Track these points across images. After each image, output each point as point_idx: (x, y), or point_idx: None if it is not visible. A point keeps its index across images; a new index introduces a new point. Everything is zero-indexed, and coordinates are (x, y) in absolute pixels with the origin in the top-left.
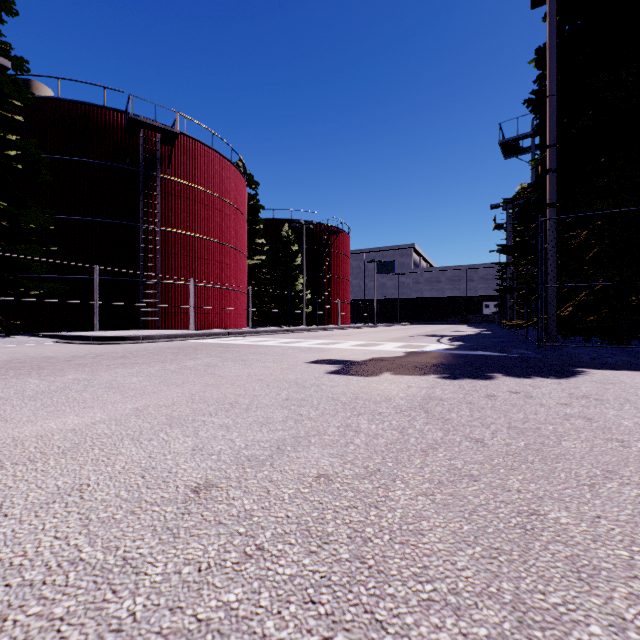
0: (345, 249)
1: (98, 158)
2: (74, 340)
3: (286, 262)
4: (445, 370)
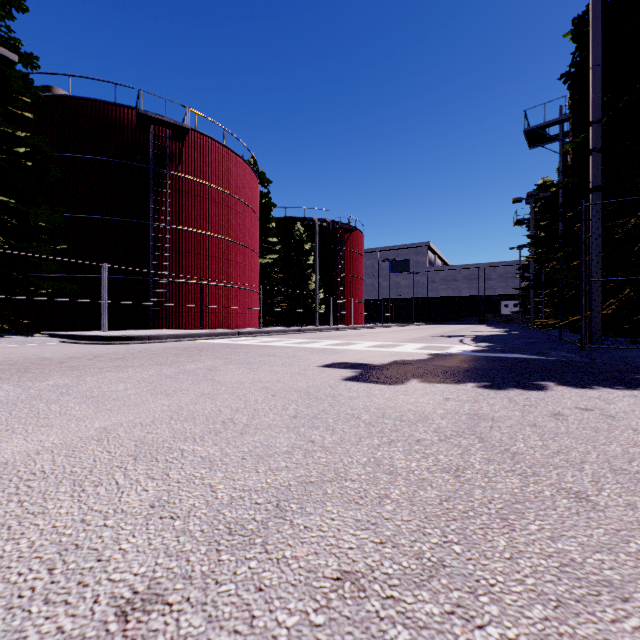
0: (359, 247)
1: (108, 155)
2: (80, 340)
3: (299, 261)
4: (482, 377)
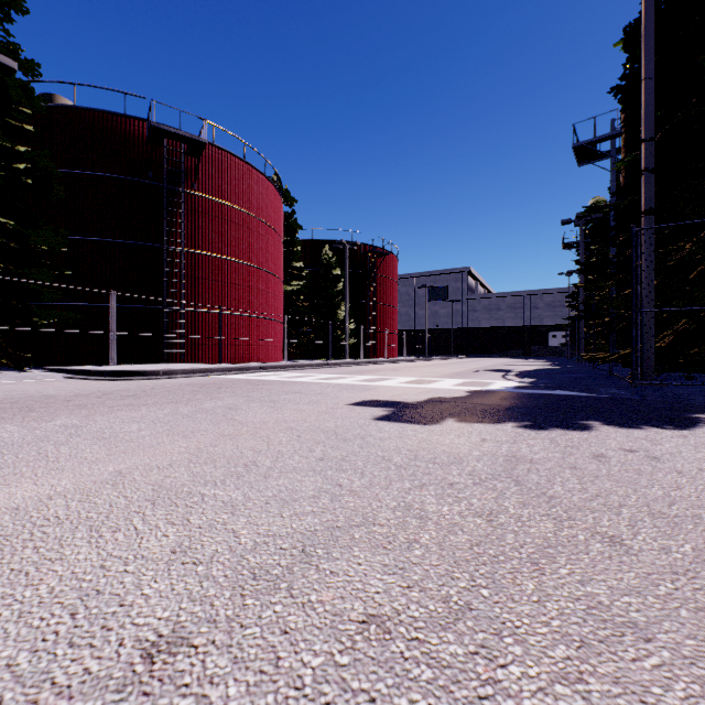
0: (393, 273)
1: (117, 172)
2: (86, 375)
3: (327, 288)
4: (524, 416)
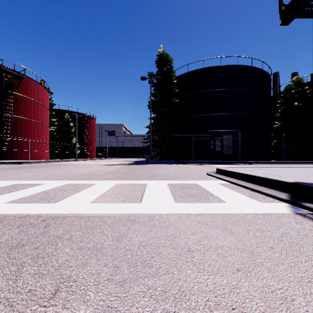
0: (94, 125)
1: None
2: None
3: (67, 130)
4: (126, 165)
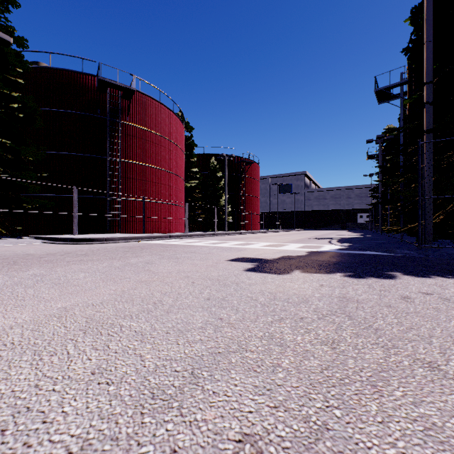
0: (256, 175)
1: (77, 110)
2: (56, 241)
3: (213, 185)
4: (347, 268)
